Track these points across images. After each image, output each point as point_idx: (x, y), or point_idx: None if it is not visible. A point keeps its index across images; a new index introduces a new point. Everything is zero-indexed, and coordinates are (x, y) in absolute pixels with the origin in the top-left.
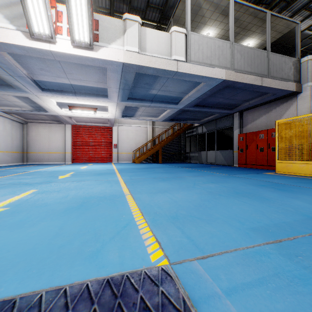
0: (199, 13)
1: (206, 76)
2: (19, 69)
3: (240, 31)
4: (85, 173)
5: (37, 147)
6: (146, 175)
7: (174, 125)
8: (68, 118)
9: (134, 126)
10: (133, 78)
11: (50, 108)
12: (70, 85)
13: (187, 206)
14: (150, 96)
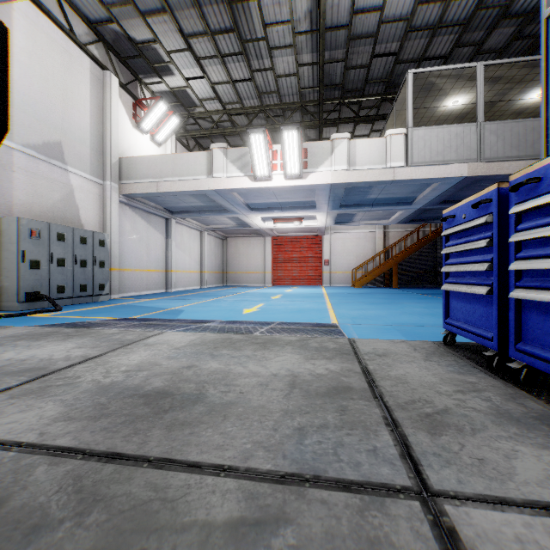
0: (432, 88)
1: (436, 178)
2: (239, 200)
3: (513, 86)
4: (292, 295)
5: (236, 266)
6: (357, 299)
7: (424, 224)
8: (269, 230)
9: (354, 231)
10: (343, 191)
11: (254, 223)
12: (278, 203)
13: (369, 316)
14: (368, 200)
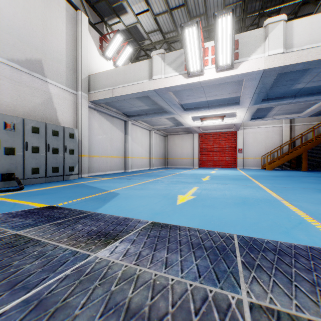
0: None
1: None
2: (174, 100)
3: None
4: (219, 177)
5: (173, 154)
6: (291, 184)
7: None
8: (197, 128)
9: (263, 127)
10: (273, 80)
11: (186, 122)
12: (206, 101)
13: None
14: (292, 91)
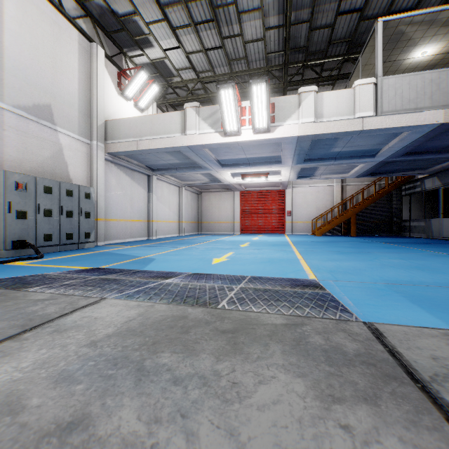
0: (401, 38)
1: (408, 126)
2: (210, 156)
3: None
4: (260, 243)
5: (209, 217)
6: (324, 248)
7: (380, 178)
8: (238, 185)
9: (314, 185)
10: (309, 144)
11: (224, 179)
12: (246, 158)
13: (347, 269)
14: (332, 154)
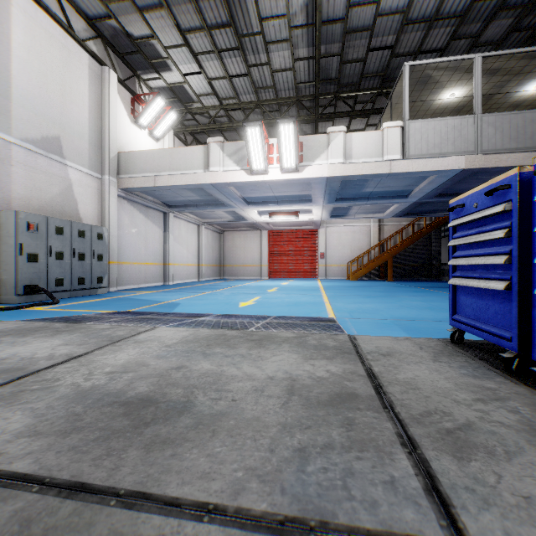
0: (429, 81)
1: (433, 170)
2: (235, 194)
3: (511, 78)
4: (288, 288)
5: (233, 260)
6: (353, 292)
7: (419, 218)
8: (265, 224)
9: (349, 225)
10: (339, 185)
11: (250, 217)
12: (274, 196)
13: (366, 309)
14: (364, 194)
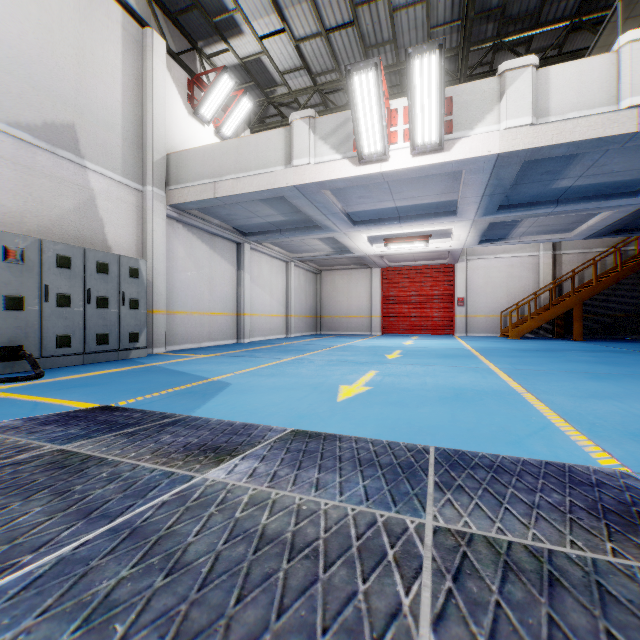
0: None
1: None
2: (335, 206)
3: None
4: (419, 353)
5: (333, 309)
6: (548, 364)
7: (624, 241)
8: (378, 258)
9: (503, 256)
10: (515, 173)
11: (357, 247)
12: (394, 208)
13: None
14: (553, 193)
